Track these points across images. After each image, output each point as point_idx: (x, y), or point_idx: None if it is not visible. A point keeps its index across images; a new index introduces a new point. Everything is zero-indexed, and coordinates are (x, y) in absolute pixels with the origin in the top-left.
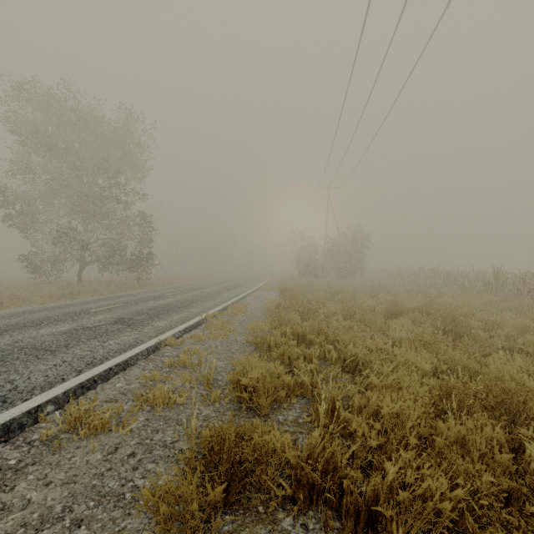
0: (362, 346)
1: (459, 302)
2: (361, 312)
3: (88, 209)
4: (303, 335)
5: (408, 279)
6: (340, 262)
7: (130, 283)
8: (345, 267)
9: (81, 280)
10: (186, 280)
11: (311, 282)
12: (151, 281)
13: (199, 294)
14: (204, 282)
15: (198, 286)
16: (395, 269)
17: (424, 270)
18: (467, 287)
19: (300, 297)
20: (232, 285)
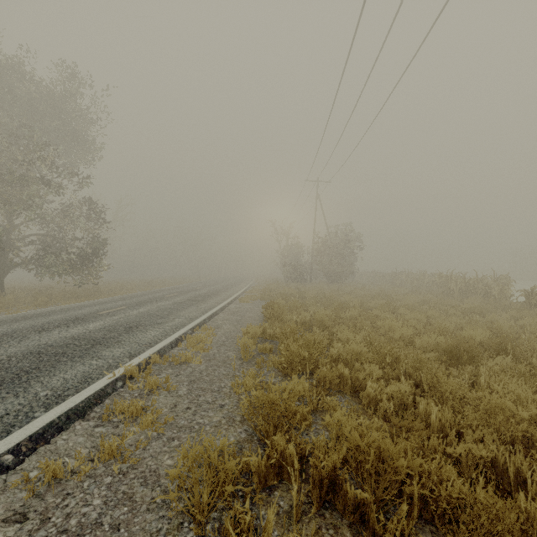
0: (523, 536)
1: (535, 328)
2: (403, 353)
3: (1, 193)
4: (332, 474)
5: (411, 285)
6: (331, 264)
7: (71, 291)
8: (337, 270)
9: (2, 289)
10: (153, 286)
11: (300, 288)
12: (103, 288)
13: (151, 310)
14: (171, 289)
15: (159, 296)
16: (392, 273)
17: (427, 274)
18: (498, 297)
19: (294, 318)
20: (204, 294)
